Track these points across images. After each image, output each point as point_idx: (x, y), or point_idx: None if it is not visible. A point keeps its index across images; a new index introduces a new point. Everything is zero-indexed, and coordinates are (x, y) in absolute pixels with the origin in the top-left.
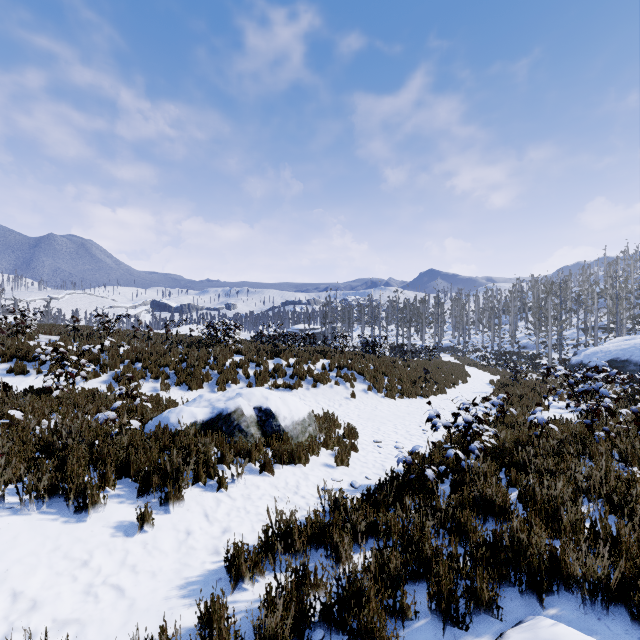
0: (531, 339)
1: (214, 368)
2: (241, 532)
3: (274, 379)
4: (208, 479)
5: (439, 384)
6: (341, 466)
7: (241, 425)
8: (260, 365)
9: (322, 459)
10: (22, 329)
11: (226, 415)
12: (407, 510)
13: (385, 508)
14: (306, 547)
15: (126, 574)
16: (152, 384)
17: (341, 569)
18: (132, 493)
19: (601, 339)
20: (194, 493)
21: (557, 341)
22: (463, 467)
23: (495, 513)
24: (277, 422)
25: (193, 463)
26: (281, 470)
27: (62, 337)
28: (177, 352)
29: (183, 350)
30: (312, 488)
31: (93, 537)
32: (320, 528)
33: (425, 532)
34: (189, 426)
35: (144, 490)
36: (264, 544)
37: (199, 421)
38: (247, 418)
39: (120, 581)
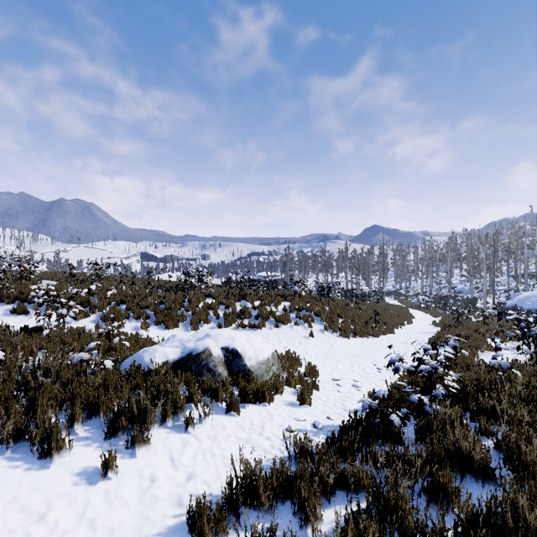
0: (465, 285)
1: (188, 309)
2: (206, 479)
3: (241, 320)
4: (176, 419)
5: (387, 325)
6: (303, 405)
7: (209, 365)
8: (228, 307)
9: (285, 397)
10: (27, 275)
11: (195, 355)
12: (380, 466)
13: (351, 454)
14: (272, 502)
15: (83, 530)
16: (134, 323)
17: (310, 529)
18: (100, 435)
19: (530, 285)
20: (161, 434)
21: (490, 287)
22: (427, 412)
23: (474, 470)
24: (243, 362)
25: (162, 403)
26: (246, 409)
27: (60, 282)
28: (156, 295)
29: (162, 293)
30: (276, 428)
31: (54, 486)
32: (286, 479)
33: (402, 494)
34: (161, 365)
35: (111, 432)
36: (228, 498)
37: (170, 360)
38: (215, 358)
39: None
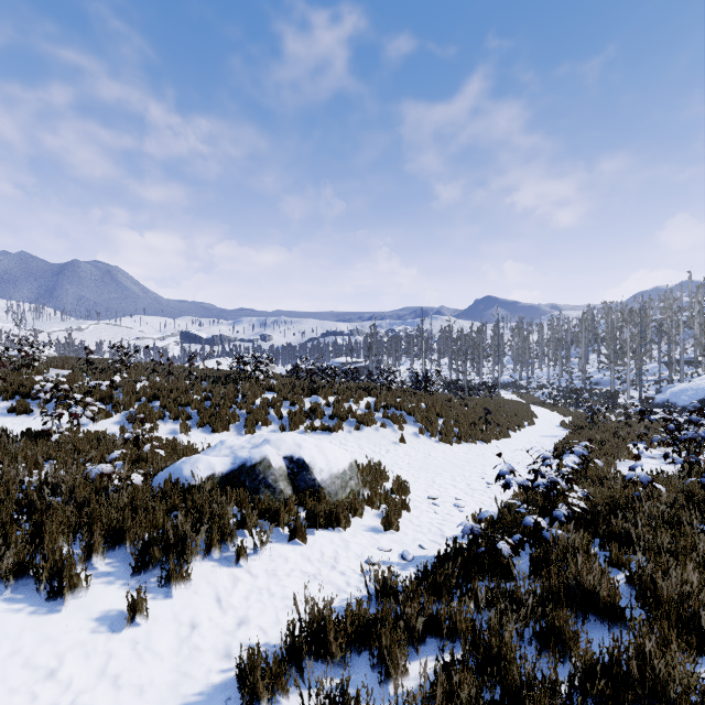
0: (604, 374)
1: (242, 407)
2: (262, 624)
3: (311, 420)
4: (224, 549)
5: (502, 426)
6: (389, 530)
7: (268, 479)
8: (295, 404)
9: (366, 521)
10: (30, 362)
11: (250, 467)
12: (481, 606)
13: (447, 592)
14: (345, 653)
15: (104, 690)
16: (171, 425)
17: (392, 686)
18: (126, 570)
19: (687, 374)
20: (205, 569)
21: (635, 376)
22: (546, 538)
23: (599, 610)
24: (312, 475)
25: (206, 529)
26: (316, 536)
27: (73, 371)
28: (200, 389)
29: (207, 386)
30: (354, 561)
31: (67, 634)
32: (364, 624)
33: (507, 641)
34: (205, 480)
35: (141, 566)
36: (289, 648)
37: (217, 474)
38: (275, 470)
39: (94, 701)
